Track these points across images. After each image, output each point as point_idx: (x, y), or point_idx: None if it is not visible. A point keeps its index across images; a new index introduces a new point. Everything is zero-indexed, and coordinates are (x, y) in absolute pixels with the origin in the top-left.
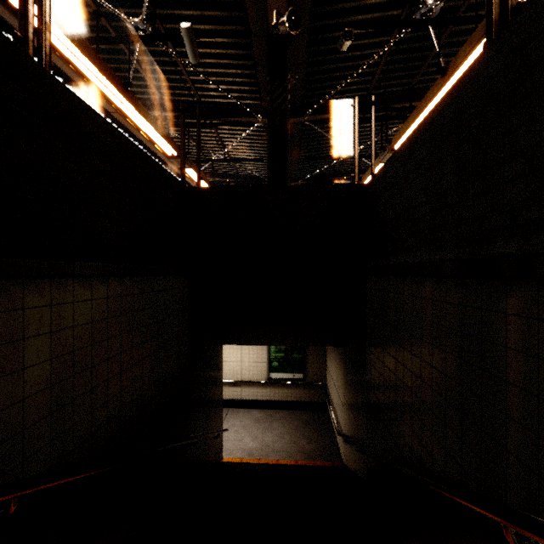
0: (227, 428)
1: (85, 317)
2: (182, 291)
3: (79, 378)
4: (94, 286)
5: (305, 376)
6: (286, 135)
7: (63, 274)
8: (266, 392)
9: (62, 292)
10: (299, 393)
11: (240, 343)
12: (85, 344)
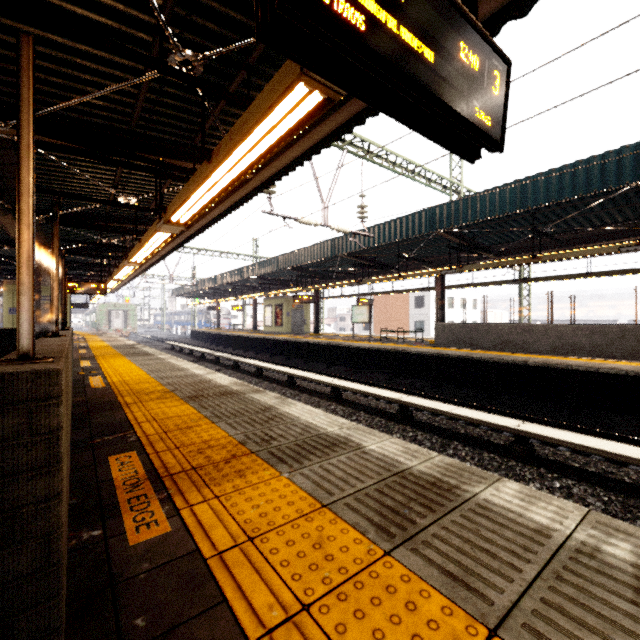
0: None
1: None
2: None
3: None
4: None
5: None
6: None
7: None
8: None
9: None
10: None
11: None
12: None
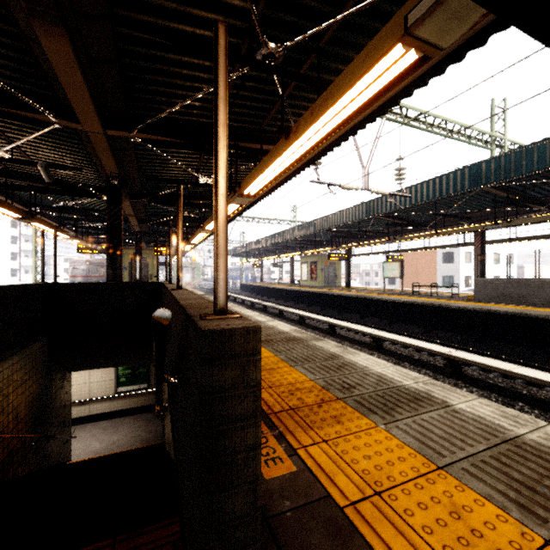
0: (75, 441)
1: (6, 375)
2: (44, 347)
3: (4, 401)
4: (9, 361)
5: (150, 385)
6: (120, 238)
7: (1, 361)
8: (114, 404)
9: (0, 368)
10: (144, 400)
11: (88, 369)
12: (6, 387)
